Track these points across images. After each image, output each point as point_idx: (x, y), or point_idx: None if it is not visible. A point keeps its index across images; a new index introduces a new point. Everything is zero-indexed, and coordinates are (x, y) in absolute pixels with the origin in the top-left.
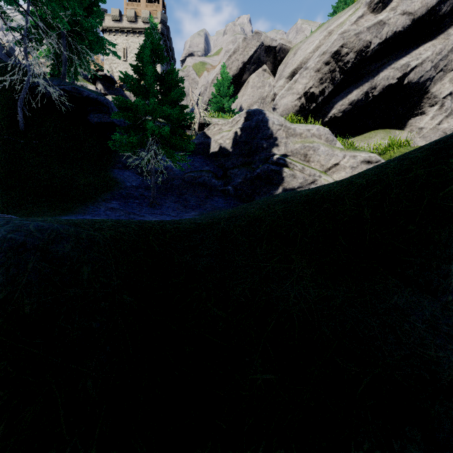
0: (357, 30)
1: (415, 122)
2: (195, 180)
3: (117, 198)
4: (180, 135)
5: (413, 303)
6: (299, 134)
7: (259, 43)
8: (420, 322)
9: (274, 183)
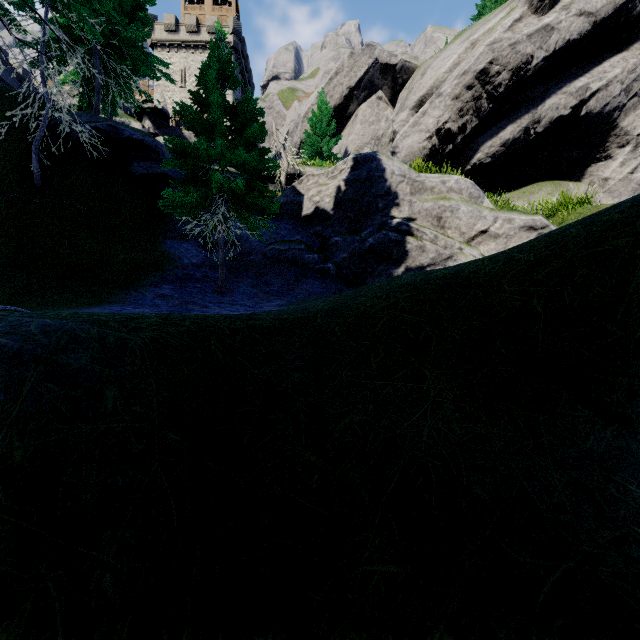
0: (513, 39)
1: (598, 170)
2: (281, 255)
3: (170, 281)
4: (260, 191)
5: (619, 450)
6: (429, 188)
7: (372, 60)
8: (634, 483)
9: (393, 259)
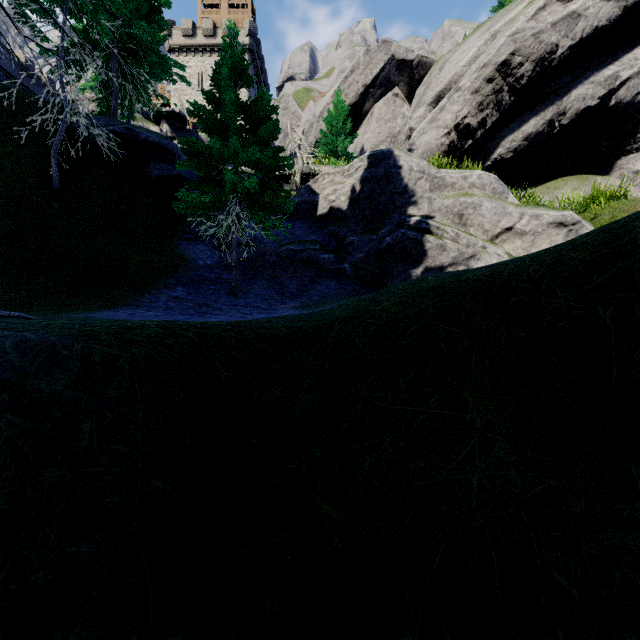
0: (537, 29)
1: (628, 162)
2: (296, 256)
3: (184, 283)
4: (275, 191)
5: None
6: (450, 184)
7: (388, 56)
8: None
9: (412, 259)
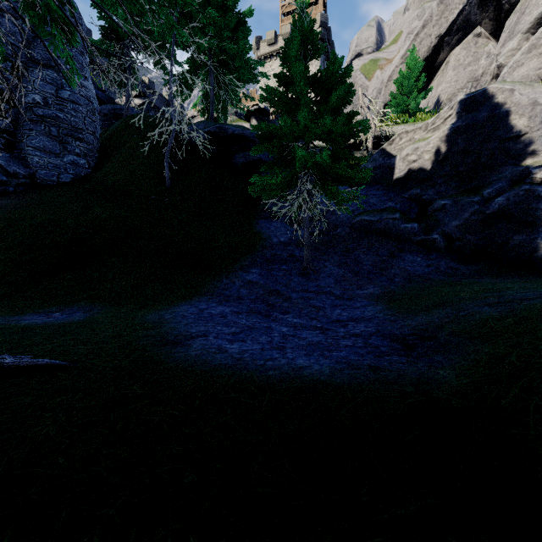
0: None
1: None
2: (371, 227)
3: (258, 264)
4: (345, 160)
5: None
6: None
7: None
8: None
9: None
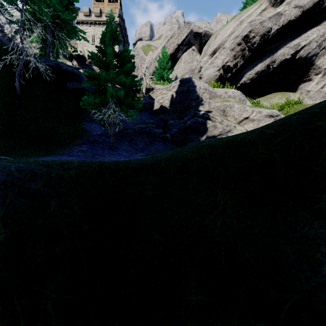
0: (261, 20)
1: (304, 86)
2: (143, 130)
3: (86, 143)
4: (132, 97)
5: (322, 234)
6: (219, 95)
7: (189, 30)
8: None
9: (200, 132)
